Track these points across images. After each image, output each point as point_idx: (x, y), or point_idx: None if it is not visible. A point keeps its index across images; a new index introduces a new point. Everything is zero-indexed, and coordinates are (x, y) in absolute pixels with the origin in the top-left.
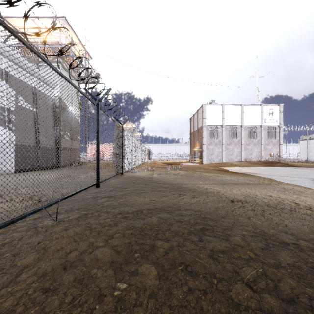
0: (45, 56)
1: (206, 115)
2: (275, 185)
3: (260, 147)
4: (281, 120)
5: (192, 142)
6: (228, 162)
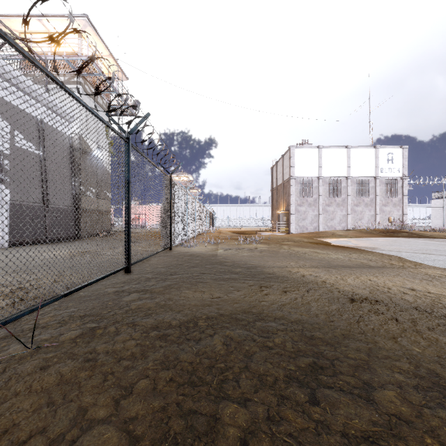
0: (28, 48)
1: (295, 162)
2: (412, 268)
3: (374, 209)
4: (406, 169)
5: (274, 201)
6: (329, 231)
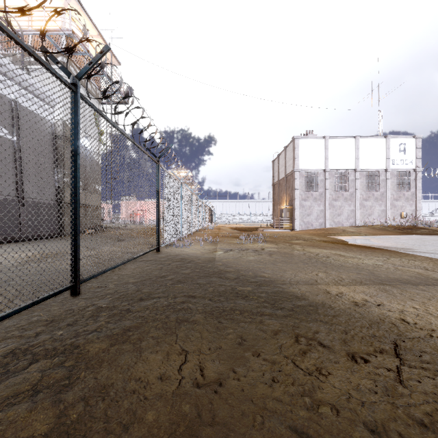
0: None
1: (299, 154)
2: None
3: (385, 204)
4: (419, 161)
5: (275, 196)
6: (338, 227)
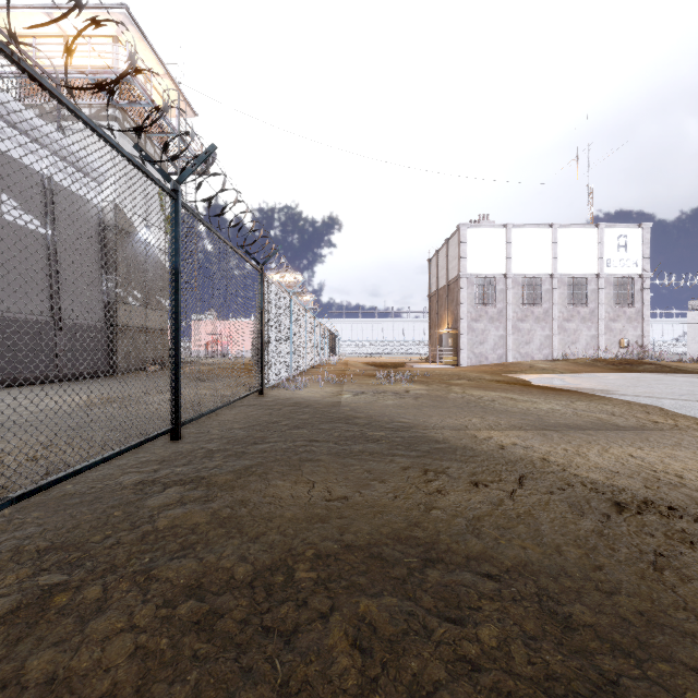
0: None
1: (468, 250)
2: (697, 430)
3: (596, 327)
4: (647, 262)
5: (433, 314)
6: (523, 362)
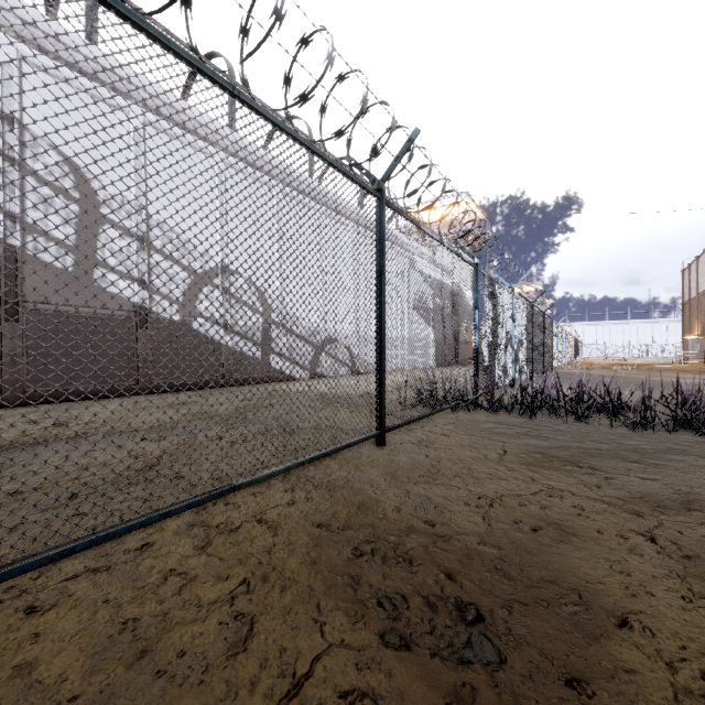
0: None
1: None
2: None
3: None
4: None
5: (685, 320)
6: None
